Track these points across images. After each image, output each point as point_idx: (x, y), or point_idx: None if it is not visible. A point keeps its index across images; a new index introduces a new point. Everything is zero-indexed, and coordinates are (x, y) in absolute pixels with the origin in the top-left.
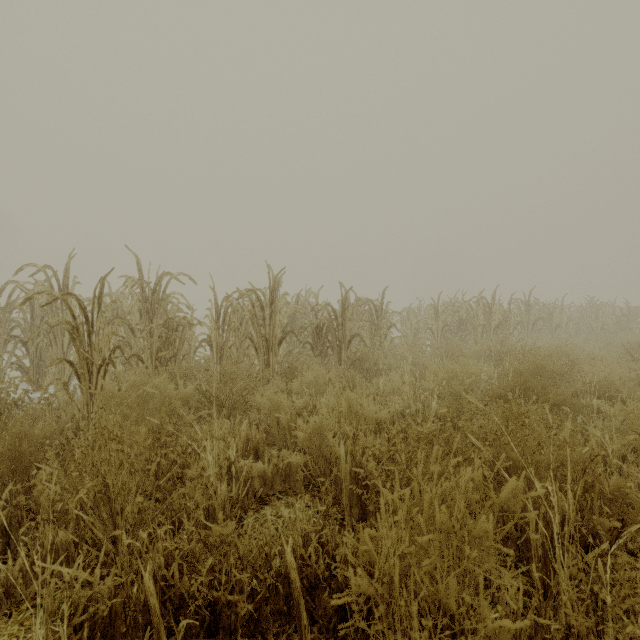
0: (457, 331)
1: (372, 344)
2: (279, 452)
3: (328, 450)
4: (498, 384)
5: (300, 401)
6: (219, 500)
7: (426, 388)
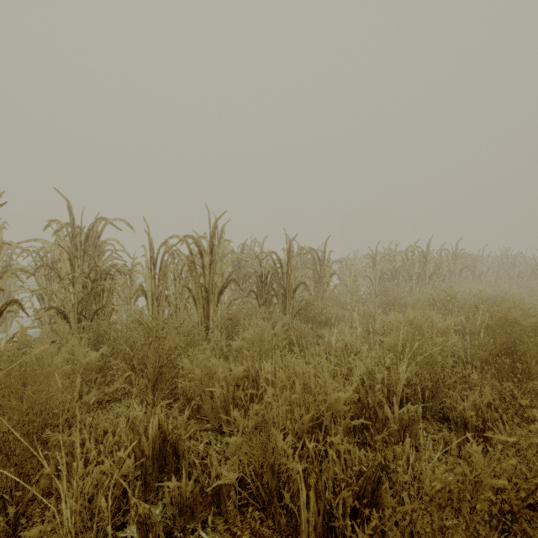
0: (391, 279)
1: (316, 292)
2: (212, 435)
3: (276, 458)
4: (485, 346)
5: (239, 369)
6: None
7: (387, 346)
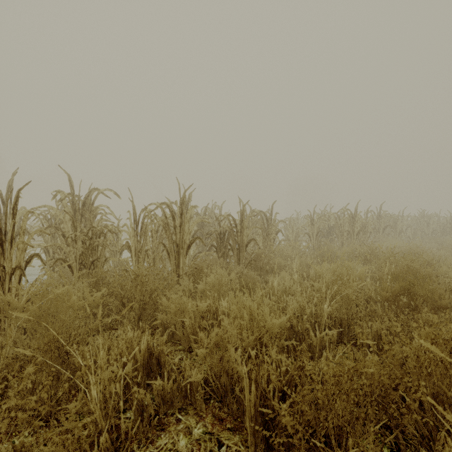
0: (327, 235)
1: (264, 246)
2: (183, 353)
3: (230, 365)
4: (386, 288)
5: (203, 305)
6: None
7: (316, 289)
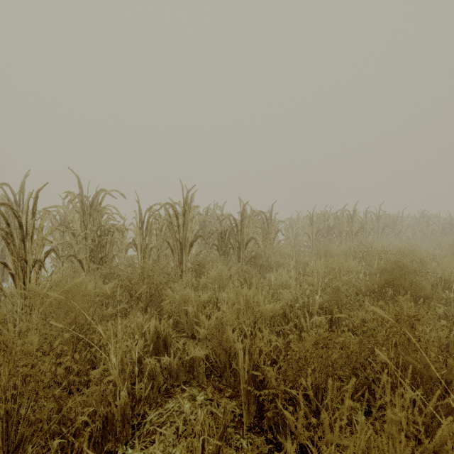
0: (326, 235)
1: (264, 245)
2: (187, 339)
3: (228, 344)
4: (372, 281)
5: (205, 295)
6: (118, 406)
7: (309, 283)
